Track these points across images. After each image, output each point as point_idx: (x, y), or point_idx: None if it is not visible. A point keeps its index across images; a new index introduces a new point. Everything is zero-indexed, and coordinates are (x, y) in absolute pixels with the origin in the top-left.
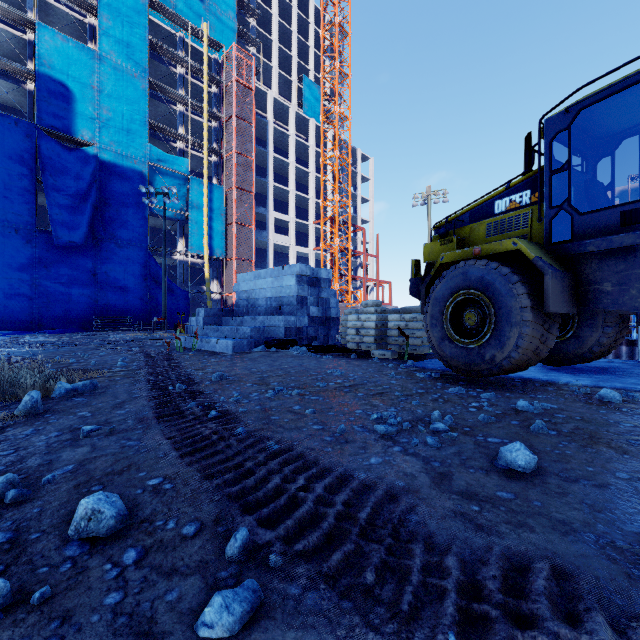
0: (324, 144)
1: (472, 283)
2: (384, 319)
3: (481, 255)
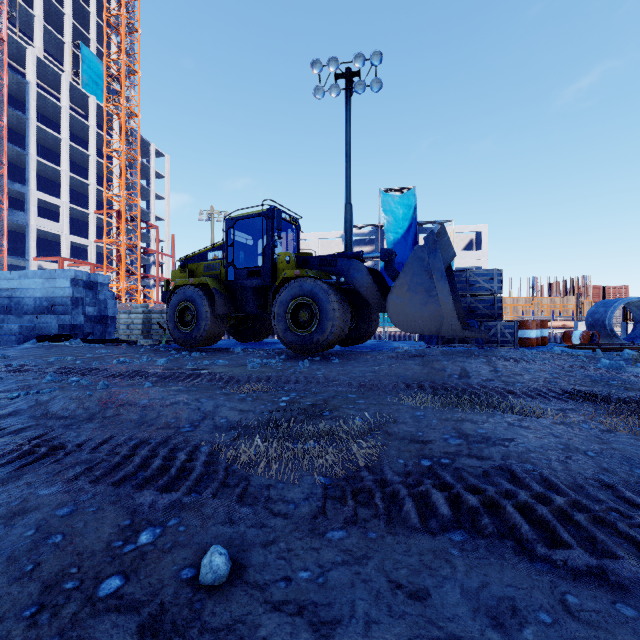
0: (110, 127)
1: (188, 298)
2: (151, 317)
3: (194, 283)
